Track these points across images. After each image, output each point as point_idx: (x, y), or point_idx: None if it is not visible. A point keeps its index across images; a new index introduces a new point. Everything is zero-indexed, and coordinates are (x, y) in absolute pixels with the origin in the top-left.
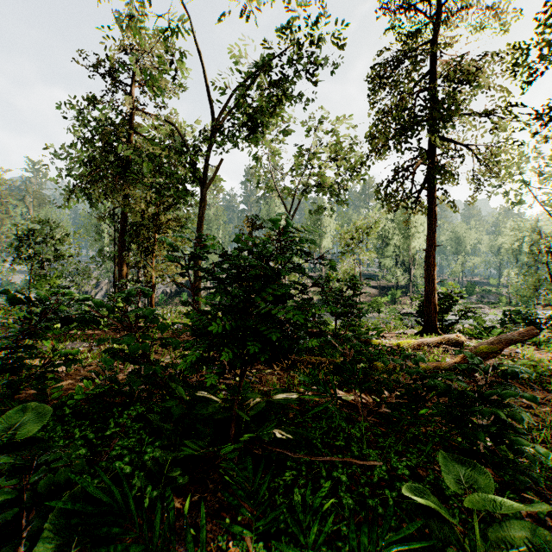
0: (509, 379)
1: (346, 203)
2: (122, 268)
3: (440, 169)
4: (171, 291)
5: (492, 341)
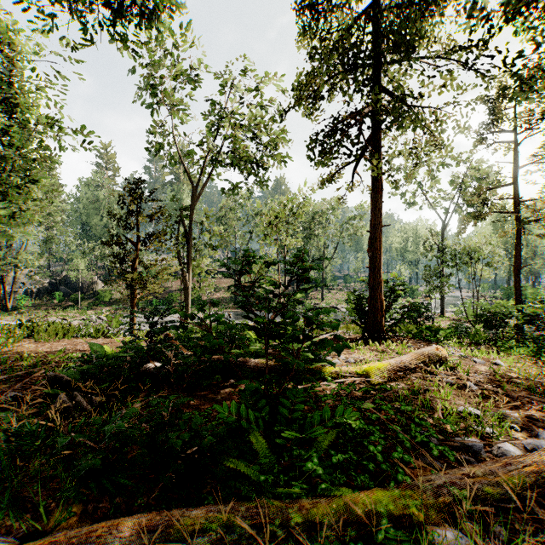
0: None
1: (263, 185)
2: None
3: (402, 112)
4: (39, 290)
5: None
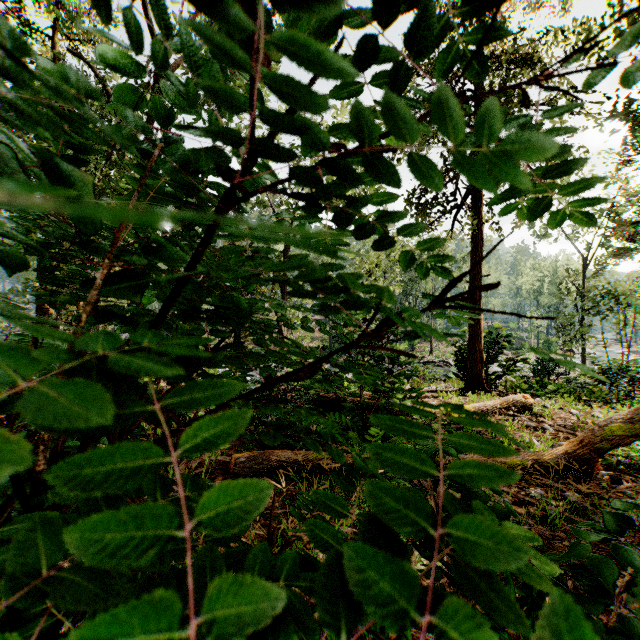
0: (635, 472)
1: None
2: (46, 305)
3: None
4: None
5: (626, 416)
